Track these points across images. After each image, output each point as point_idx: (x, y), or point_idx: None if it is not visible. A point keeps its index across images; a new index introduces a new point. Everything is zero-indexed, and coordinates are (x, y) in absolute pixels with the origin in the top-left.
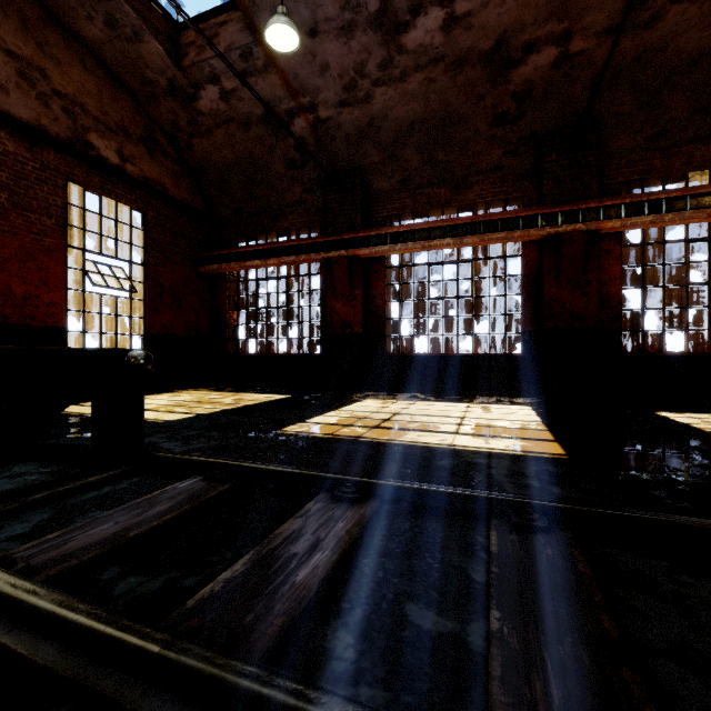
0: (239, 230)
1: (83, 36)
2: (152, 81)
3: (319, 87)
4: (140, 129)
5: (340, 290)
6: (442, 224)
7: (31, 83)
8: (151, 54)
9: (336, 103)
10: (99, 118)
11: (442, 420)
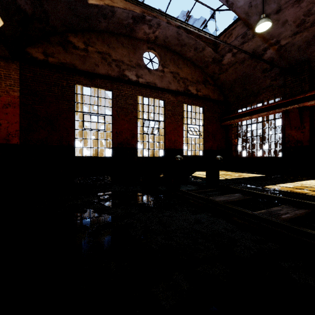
0: (238, 105)
1: (187, 57)
2: (207, 61)
3: (281, 32)
4: (202, 79)
5: (294, 125)
6: None
7: (175, 78)
8: (207, 53)
9: (291, 35)
10: (191, 80)
11: None
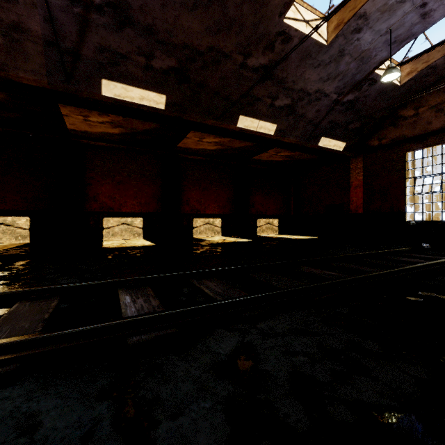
0: None
1: None
2: None
3: None
4: None
5: None
6: None
7: None
8: None
9: None
10: None
11: None
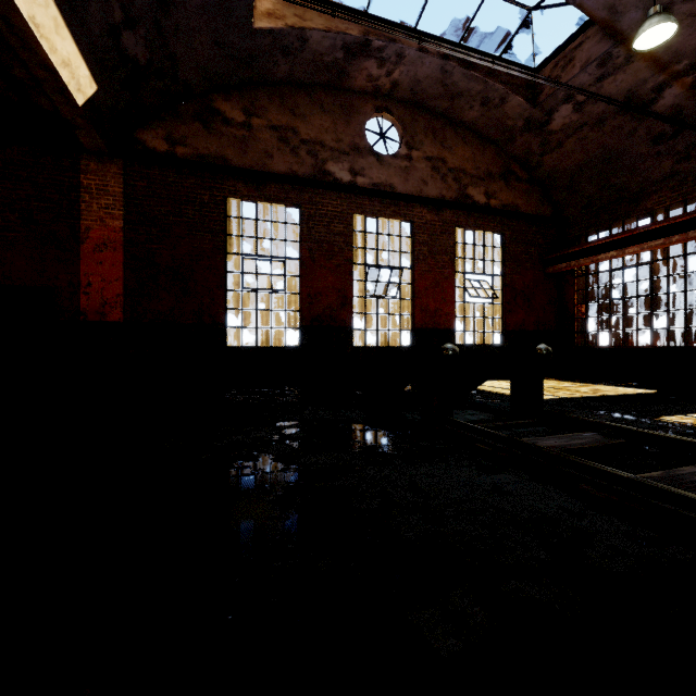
0: (588, 224)
1: (465, 121)
2: (511, 127)
3: None
4: (499, 168)
5: None
6: None
7: (437, 171)
8: (512, 108)
9: None
10: (473, 174)
11: None
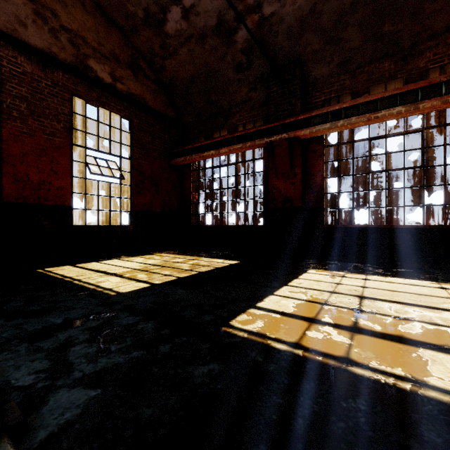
0: (199, 131)
1: None
2: (133, 14)
3: None
4: (127, 57)
5: (281, 169)
6: (391, 93)
7: (44, 21)
8: None
9: None
10: (96, 48)
11: (444, 318)
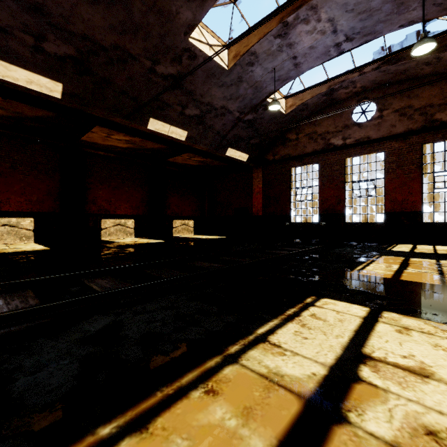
0: None
1: (427, 74)
2: None
3: None
4: None
5: None
6: None
7: (404, 115)
8: None
9: None
10: (441, 103)
11: None
